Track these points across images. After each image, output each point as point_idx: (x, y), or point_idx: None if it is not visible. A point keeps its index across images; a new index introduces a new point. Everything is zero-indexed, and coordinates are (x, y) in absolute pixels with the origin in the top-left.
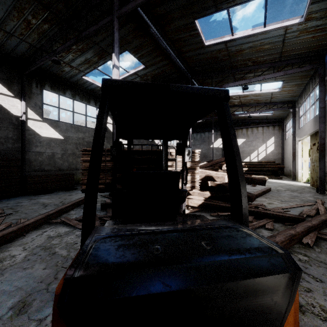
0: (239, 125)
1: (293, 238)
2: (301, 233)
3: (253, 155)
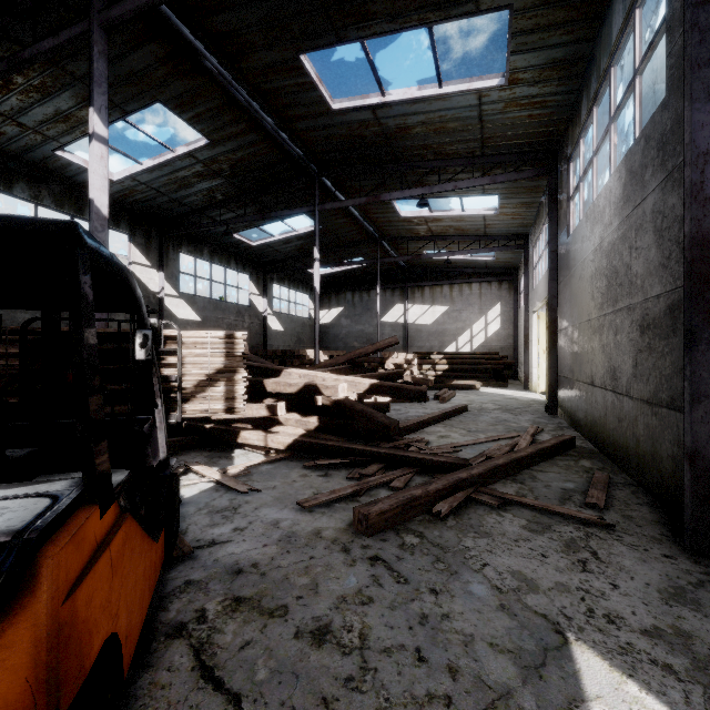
0: (436, 279)
1: (412, 504)
2: (436, 494)
3: (462, 339)
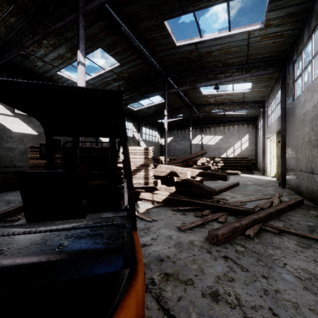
0: (217, 123)
1: (235, 230)
2: (245, 225)
3: (229, 151)
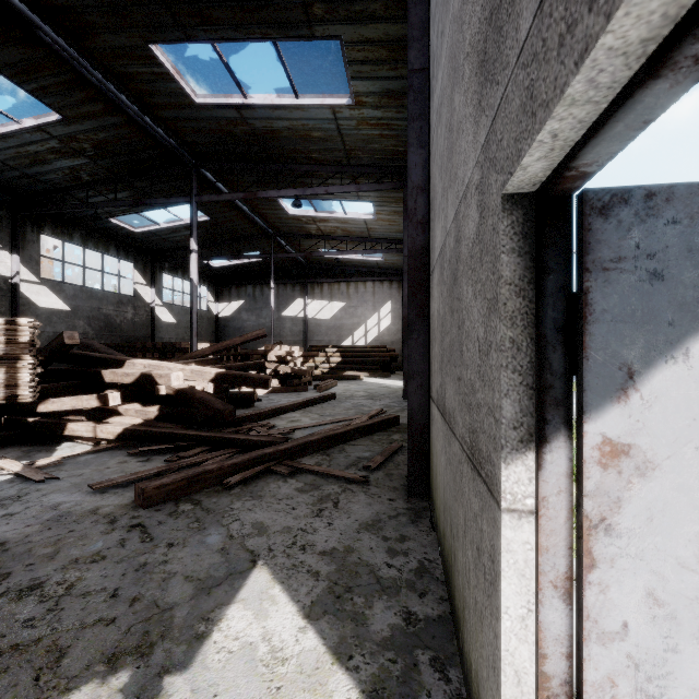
0: (334, 276)
1: (200, 477)
2: (231, 467)
3: (358, 334)
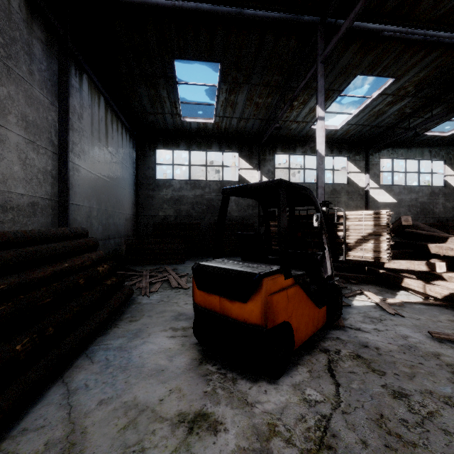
0: None
1: None
2: None
3: None
